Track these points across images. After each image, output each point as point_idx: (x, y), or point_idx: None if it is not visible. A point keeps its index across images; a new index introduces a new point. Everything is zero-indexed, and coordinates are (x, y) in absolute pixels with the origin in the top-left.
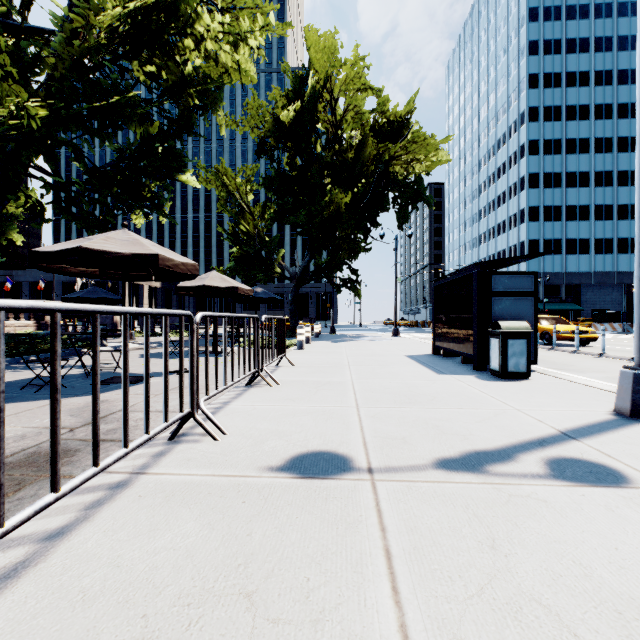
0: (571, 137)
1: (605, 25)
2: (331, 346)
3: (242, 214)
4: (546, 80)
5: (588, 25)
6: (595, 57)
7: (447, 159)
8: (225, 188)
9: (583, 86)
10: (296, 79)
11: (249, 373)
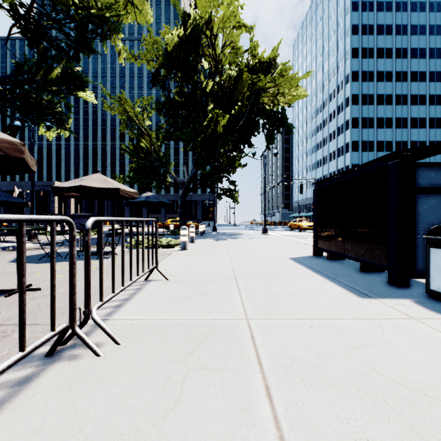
0: (380, 93)
1: (402, 17)
2: (213, 245)
3: (141, 135)
4: (363, 53)
5: (391, 16)
6: (396, 38)
7: (304, 95)
8: (126, 112)
9: (388, 58)
10: (183, 15)
11: (13, 359)
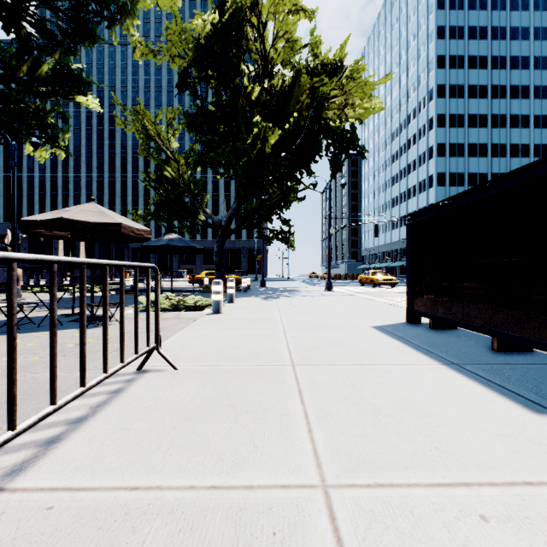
0: (472, 113)
1: (500, 16)
2: (260, 306)
3: (166, 160)
4: (451, 62)
5: (486, 15)
6: (492, 44)
7: (380, 108)
8: (145, 129)
9: (482, 69)
10: None
11: None
